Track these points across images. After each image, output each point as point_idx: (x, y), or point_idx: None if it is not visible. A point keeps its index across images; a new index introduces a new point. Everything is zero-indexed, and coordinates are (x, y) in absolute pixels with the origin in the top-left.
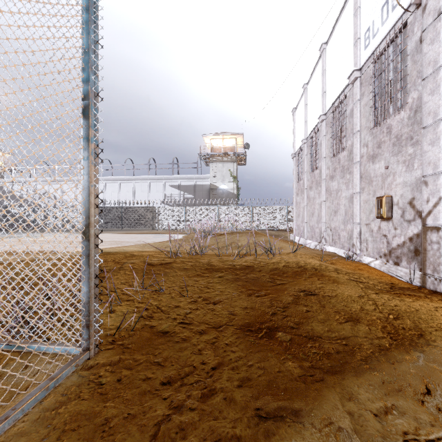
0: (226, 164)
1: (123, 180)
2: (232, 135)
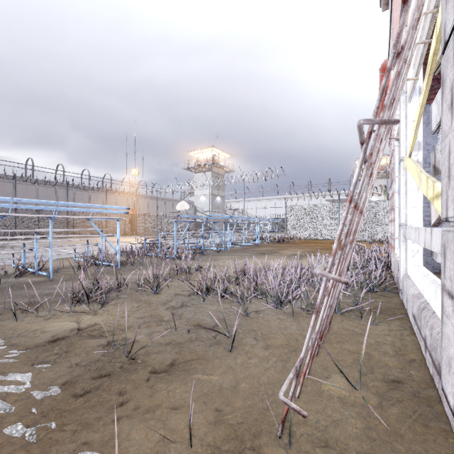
0: (377, 181)
1: (288, 198)
2: (383, 157)
